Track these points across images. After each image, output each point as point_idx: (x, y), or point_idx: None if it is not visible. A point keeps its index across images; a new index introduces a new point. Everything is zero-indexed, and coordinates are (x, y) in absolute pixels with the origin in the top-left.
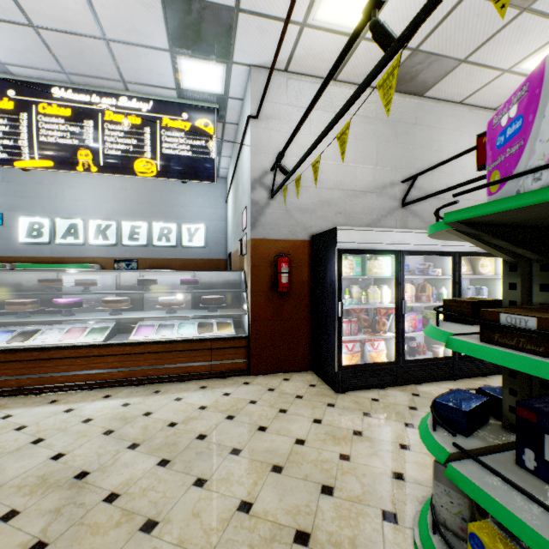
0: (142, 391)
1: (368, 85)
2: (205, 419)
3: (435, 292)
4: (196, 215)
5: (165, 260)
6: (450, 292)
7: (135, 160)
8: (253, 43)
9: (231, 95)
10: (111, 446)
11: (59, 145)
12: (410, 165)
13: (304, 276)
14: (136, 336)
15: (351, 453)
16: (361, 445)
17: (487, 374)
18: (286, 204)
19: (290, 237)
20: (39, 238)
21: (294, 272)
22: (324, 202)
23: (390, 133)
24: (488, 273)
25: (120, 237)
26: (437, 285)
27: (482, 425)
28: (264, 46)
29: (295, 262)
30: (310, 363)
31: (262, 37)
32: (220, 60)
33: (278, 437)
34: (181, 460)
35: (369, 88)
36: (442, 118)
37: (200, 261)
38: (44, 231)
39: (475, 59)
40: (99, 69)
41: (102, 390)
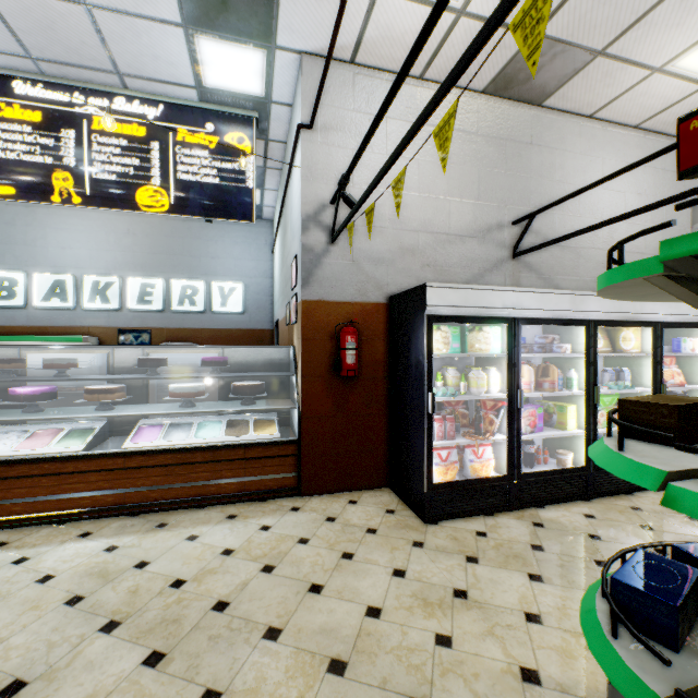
0: (140, 525)
1: (491, 33)
2: (229, 573)
3: (561, 377)
4: (232, 270)
5: (188, 330)
6: (582, 377)
7: (138, 189)
8: (305, 16)
9: (275, 98)
10: (74, 627)
11: (24, 164)
12: (524, 200)
13: (379, 354)
14: (134, 442)
15: (453, 632)
16: (467, 617)
17: (632, 490)
18: (352, 252)
19: (358, 298)
20: (11, 299)
21: (364, 348)
22: (406, 250)
23: (497, 155)
24: (632, 349)
25: (126, 299)
26: (562, 366)
27: (694, 622)
28: (321, 22)
29: (365, 333)
30: (386, 476)
31: (317, 7)
32: (258, 43)
33: (340, 603)
34: (183, 652)
35: (468, 92)
36: (566, 137)
37: (237, 332)
38: (17, 290)
39: (617, 51)
40: (80, 52)
41: (80, 524)
